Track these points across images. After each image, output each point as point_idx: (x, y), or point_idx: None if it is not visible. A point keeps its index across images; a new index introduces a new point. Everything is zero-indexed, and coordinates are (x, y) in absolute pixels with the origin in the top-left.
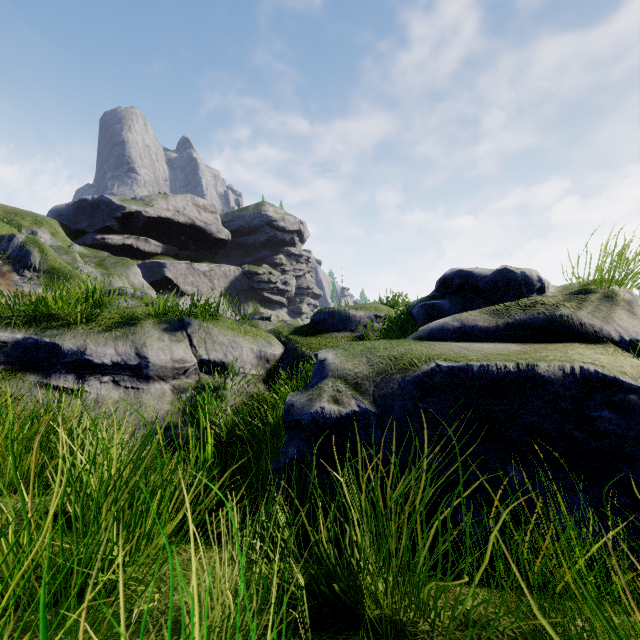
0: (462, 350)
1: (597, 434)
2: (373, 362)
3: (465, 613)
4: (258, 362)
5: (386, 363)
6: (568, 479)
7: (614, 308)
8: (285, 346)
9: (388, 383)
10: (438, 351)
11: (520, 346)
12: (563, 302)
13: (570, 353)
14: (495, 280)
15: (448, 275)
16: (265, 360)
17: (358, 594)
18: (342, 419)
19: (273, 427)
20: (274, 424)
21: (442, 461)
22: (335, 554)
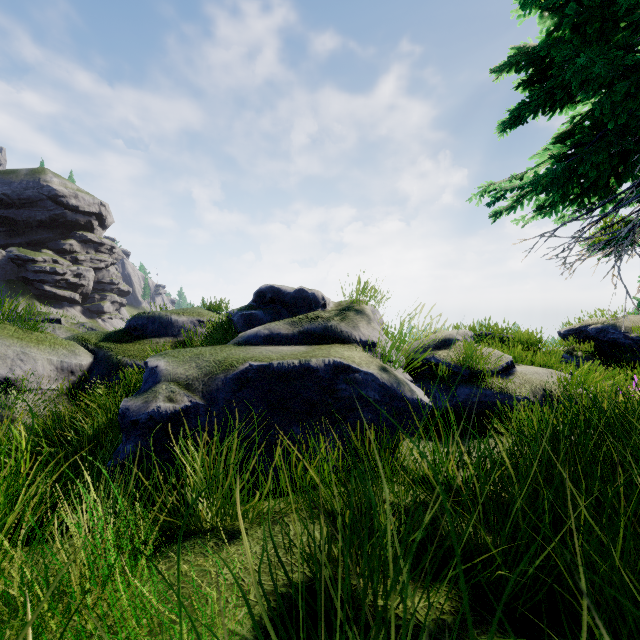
0: (269, 352)
1: (340, 399)
2: (201, 366)
3: (263, 511)
4: (59, 375)
5: (212, 366)
6: (326, 428)
7: (360, 320)
8: (95, 355)
9: (214, 381)
10: (252, 354)
11: (306, 348)
12: (333, 316)
13: (331, 351)
14: (296, 297)
15: (263, 289)
16: (69, 372)
17: (195, 524)
18: (177, 413)
19: (93, 439)
20: (92, 437)
21: (253, 431)
22: (177, 504)
